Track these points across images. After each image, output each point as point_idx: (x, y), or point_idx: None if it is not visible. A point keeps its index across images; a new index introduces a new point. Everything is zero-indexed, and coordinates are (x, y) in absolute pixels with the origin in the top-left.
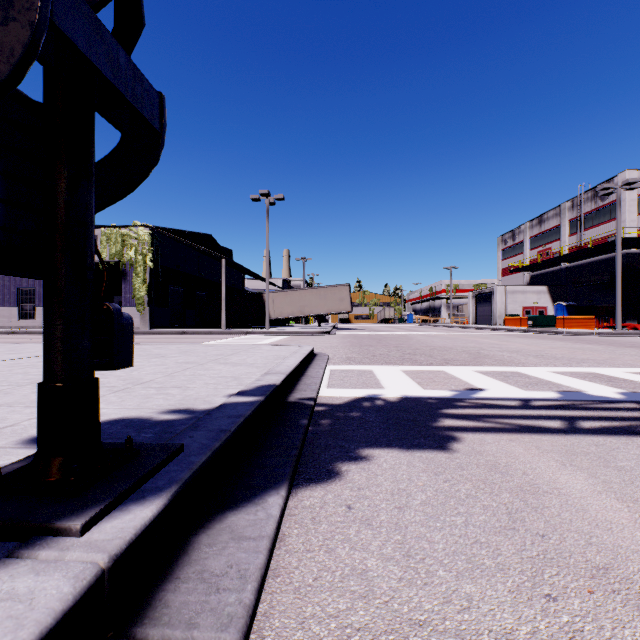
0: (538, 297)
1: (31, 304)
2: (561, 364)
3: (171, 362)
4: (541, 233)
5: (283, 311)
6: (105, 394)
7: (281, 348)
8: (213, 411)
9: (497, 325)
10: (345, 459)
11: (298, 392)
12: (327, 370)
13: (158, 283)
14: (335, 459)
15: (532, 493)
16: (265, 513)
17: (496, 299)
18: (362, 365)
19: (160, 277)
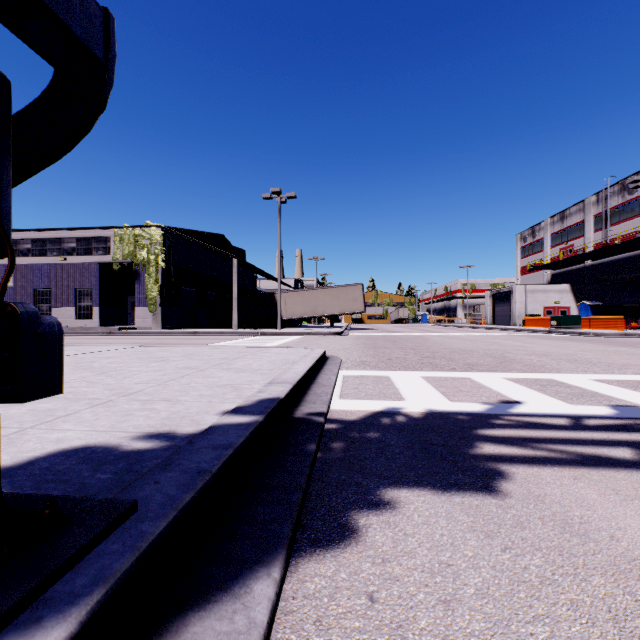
0: (560, 296)
1: (47, 305)
2: (601, 370)
3: (170, 367)
4: (563, 230)
5: (295, 311)
6: (81, 409)
7: (291, 351)
8: (197, 438)
9: (516, 325)
10: (363, 506)
11: (306, 405)
12: (340, 376)
13: (170, 283)
14: (350, 505)
15: (637, 577)
16: (246, 618)
17: (515, 298)
18: (378, 370)
19: (172, 277)
